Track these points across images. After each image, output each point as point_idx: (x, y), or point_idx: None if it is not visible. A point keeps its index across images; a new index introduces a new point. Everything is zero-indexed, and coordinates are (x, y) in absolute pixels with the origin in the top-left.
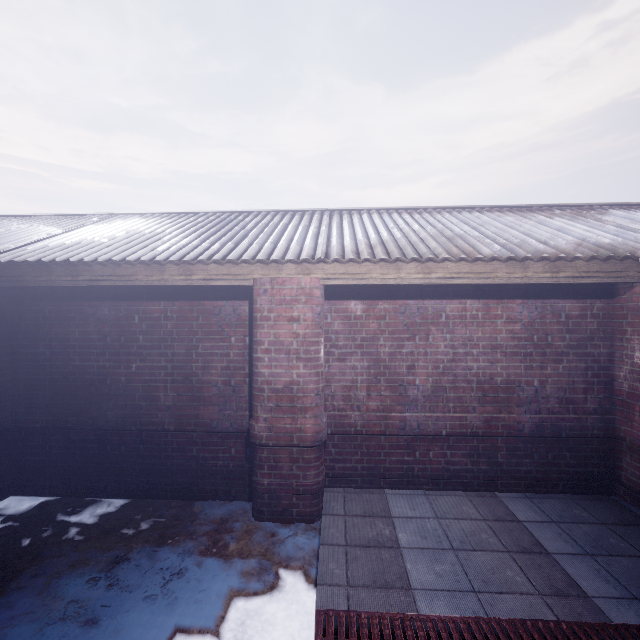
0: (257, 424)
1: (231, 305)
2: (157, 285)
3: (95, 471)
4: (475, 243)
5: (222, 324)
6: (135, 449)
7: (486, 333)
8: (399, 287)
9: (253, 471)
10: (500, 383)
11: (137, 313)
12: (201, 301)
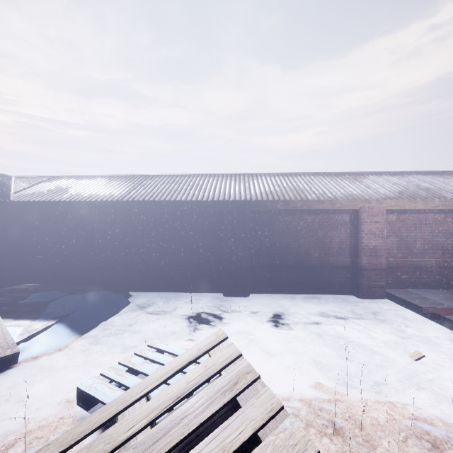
0: (363, 261)
1: (341, 216)
2: (319, 209)
3: (284, 283)
4: (440, 192)
5: (337, 224)
6: (301, 274)
7: (444, 227)
8: (409, 209)
9: (359, 280)
10: (450, 247)
11: (302, 220)
12: (329, 215)
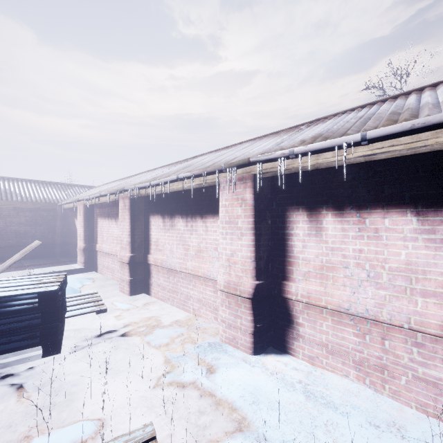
0: None
1: None
2: None
3: None
4: (14, 196)
5: None
6: None
7: (18, 220)
8: None
9: None
10: (22, 232)
11: None
12: None
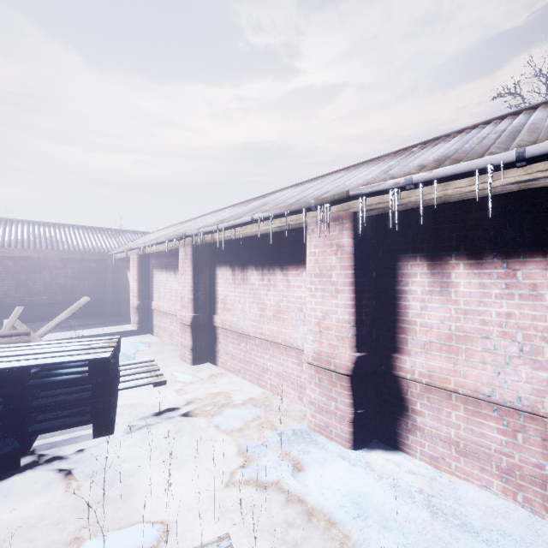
0: None
1: None
2: None
3: None
4: (60, 245)
5: None
6: None
7: (64, 272)
8: (30, 257)
9: None
10: (69, 287)
11: None
12: None
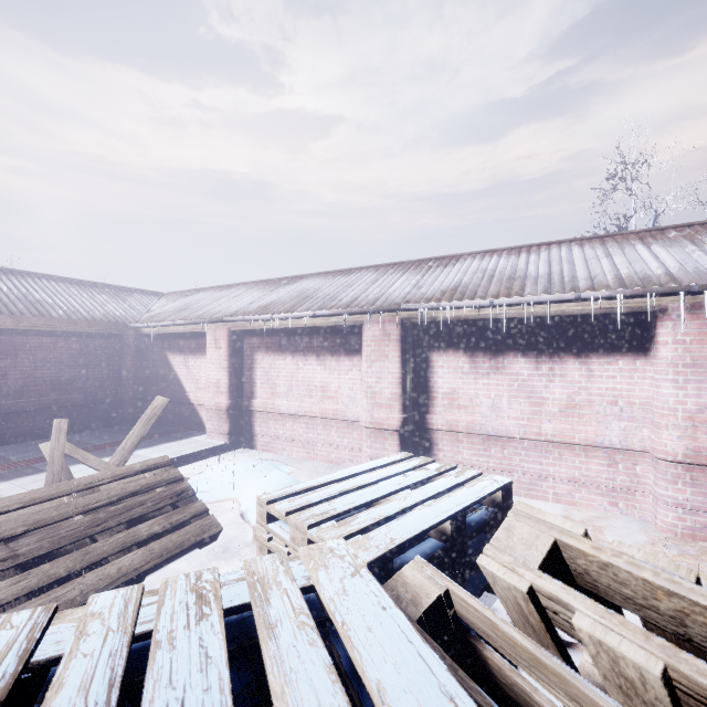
0: None
1: None
2: None
3: None
4: (49, 308)
5: None
6: None
7: (56, 355)
8: None
9: None
10: (64, 380)
11: None
12: None
